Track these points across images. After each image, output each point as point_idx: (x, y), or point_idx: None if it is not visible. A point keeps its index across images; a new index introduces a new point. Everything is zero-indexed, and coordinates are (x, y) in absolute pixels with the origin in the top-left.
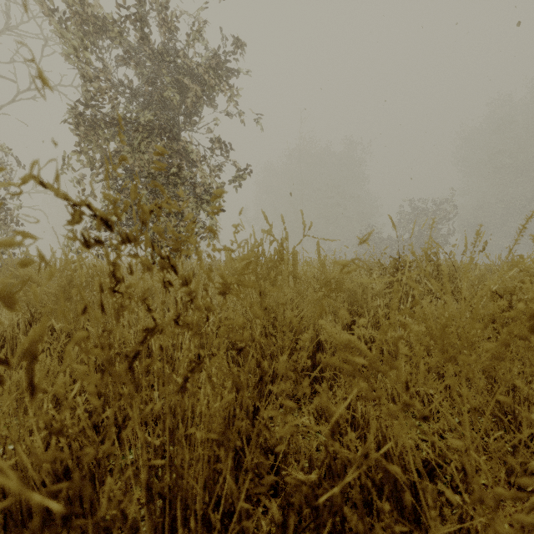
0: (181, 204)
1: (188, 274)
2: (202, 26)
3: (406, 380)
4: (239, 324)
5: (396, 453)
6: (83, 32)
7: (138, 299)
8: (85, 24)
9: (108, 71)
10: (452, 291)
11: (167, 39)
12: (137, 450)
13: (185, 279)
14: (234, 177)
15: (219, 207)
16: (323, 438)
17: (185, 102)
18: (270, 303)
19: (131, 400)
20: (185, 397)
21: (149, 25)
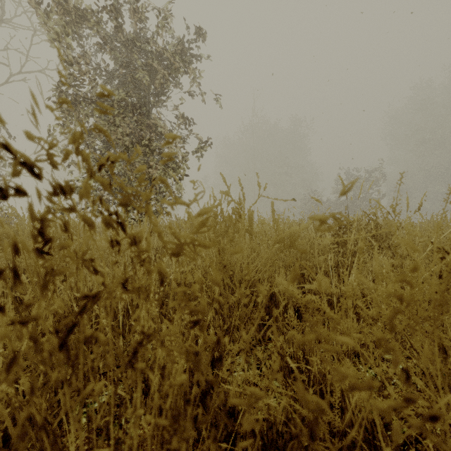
0: (151, 171)
1: (136, 232)
2: (168, 16)
3: (406, 368)
4: (193, 292)
5: (356, 411)
6: (65, 21)
7: (74, 262)
8: (67, 15)
9: (88, 56)
10: (389, 247)
11: (138, 29)
12: (103, 397)
13: (133, 238)
14: (197, 148)
15: (171, 153)
16: (277, 384)
17: (154, 83)
18: (228, 258)
19: (77, 370)
20: (133, 373)
21: (123, 16)
